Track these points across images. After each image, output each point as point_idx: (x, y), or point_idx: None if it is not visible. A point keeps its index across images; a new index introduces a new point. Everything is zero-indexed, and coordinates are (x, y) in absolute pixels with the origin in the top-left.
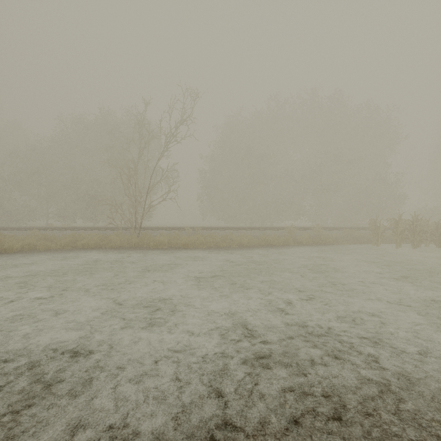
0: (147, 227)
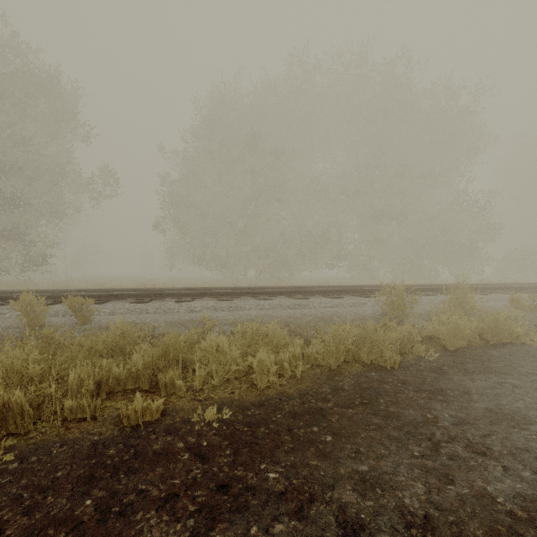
0: None
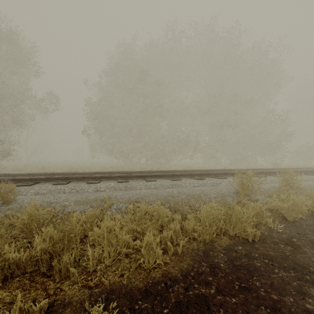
0: None
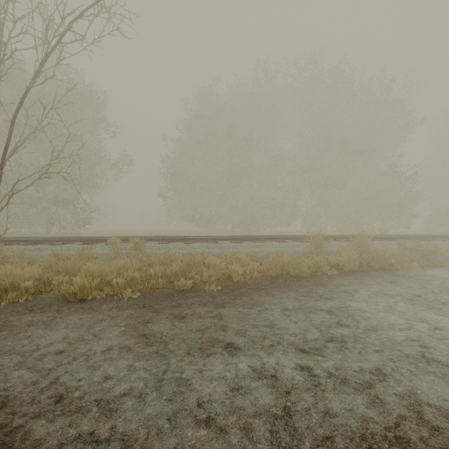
0: (42, 238)
